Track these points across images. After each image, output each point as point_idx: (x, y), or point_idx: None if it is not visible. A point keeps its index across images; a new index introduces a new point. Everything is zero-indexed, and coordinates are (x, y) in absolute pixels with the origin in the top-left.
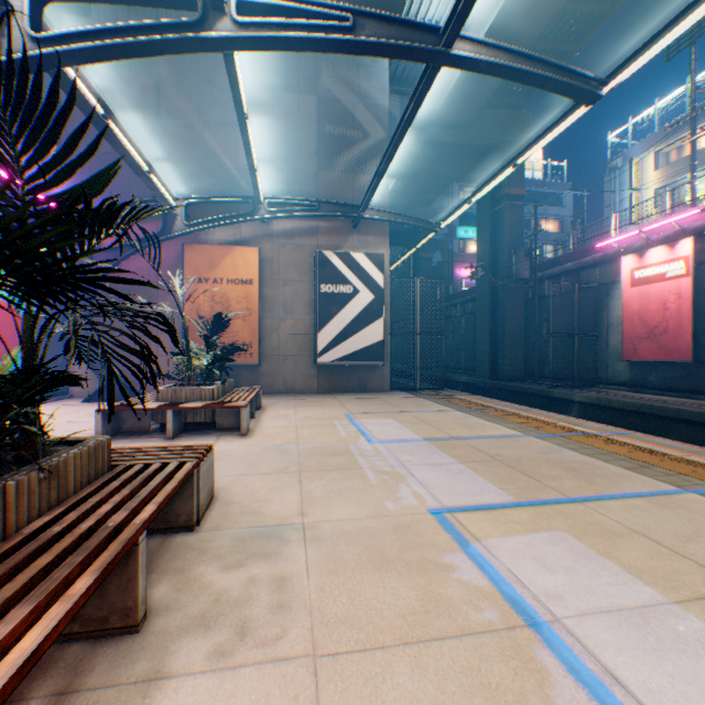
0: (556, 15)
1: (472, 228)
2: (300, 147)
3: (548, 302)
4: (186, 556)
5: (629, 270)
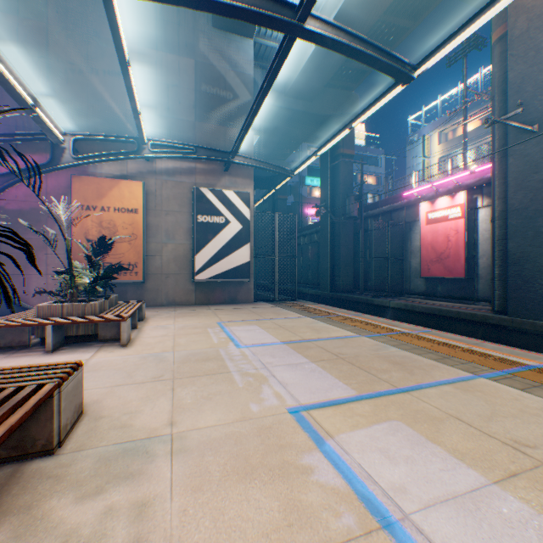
0: (377, 23)
1: (316, 178)
2: (180, 100)
3: (370, 234)
4: (38, 489)
5: (425, 212)
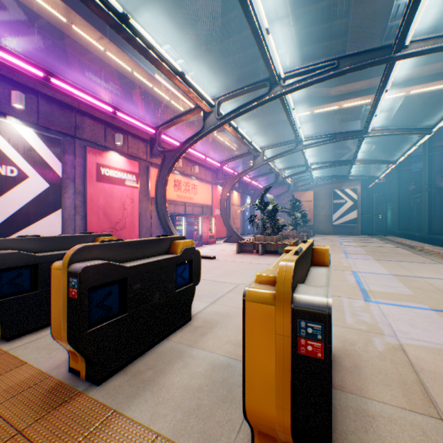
0: None
1: None
2: (326, 156)
3: None
4: None
5: None
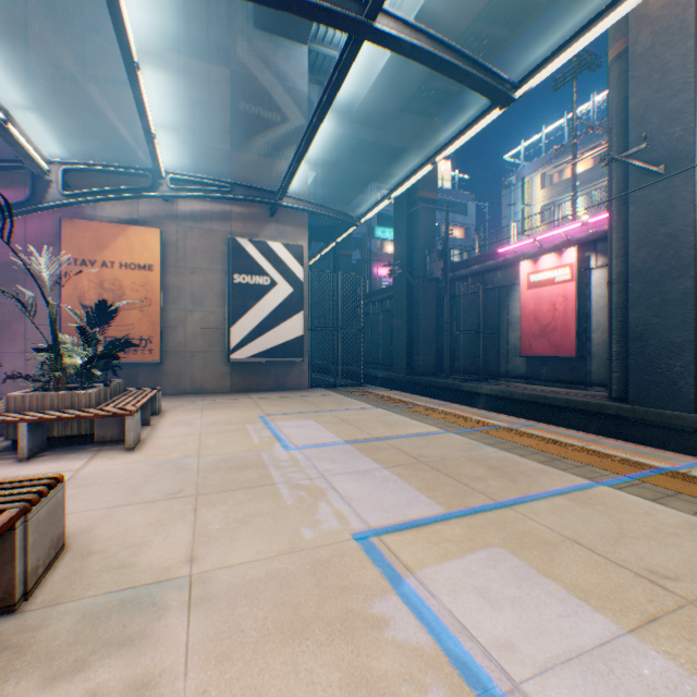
0: (467, 32)
1: (389, 229)
2: (211, 121)
3: (457, 301)
4: None
5: (526, 274)
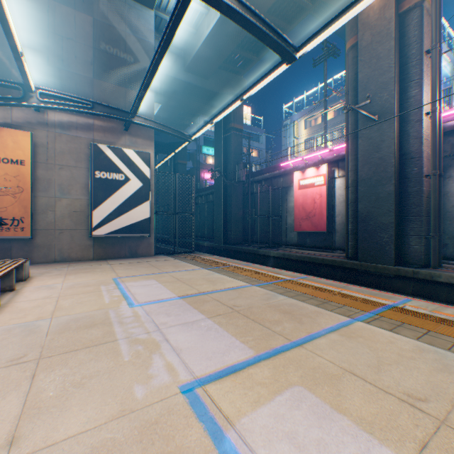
0: None
1: (212, 148)
2: (76, 54)
3: (256, 196)
4: None
5: (298, 180)
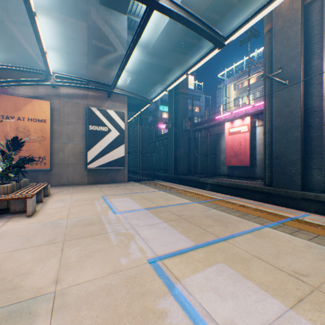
0: (202, 15)
1: (166, 107)
2: (77, 49)
3: (197, 140)
4: None
5: (228, 128)
